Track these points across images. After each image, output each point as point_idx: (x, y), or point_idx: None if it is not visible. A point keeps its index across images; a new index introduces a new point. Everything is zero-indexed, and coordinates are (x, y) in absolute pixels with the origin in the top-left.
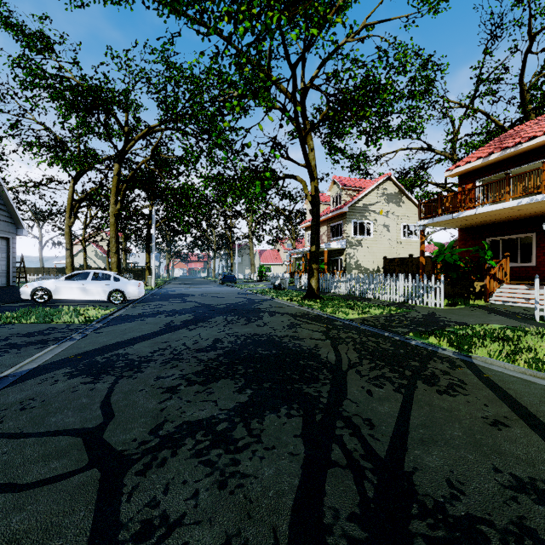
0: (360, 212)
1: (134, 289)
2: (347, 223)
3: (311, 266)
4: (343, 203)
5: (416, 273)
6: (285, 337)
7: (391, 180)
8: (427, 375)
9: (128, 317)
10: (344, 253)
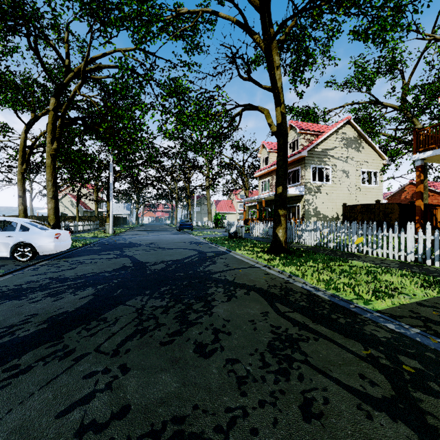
0: (319, 157)
1: (49, 241)
2: (306, 168)
3: (277, 211)
4: (301, 148)
5: (383, 221)
6: None
7: (350, 125)
8: None
9: None
10: (302, 199)
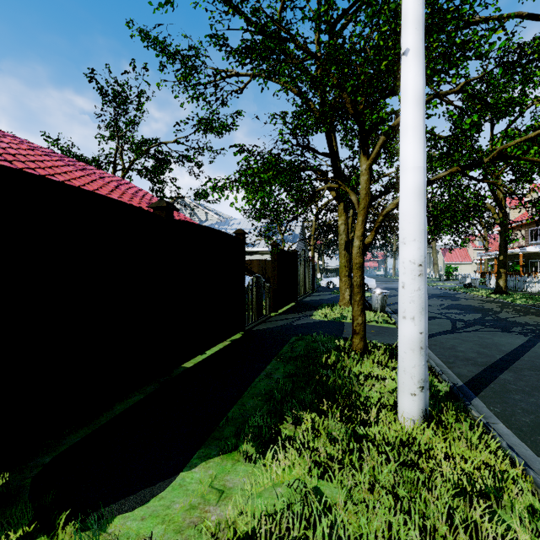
0: None
1: (373, 283)
2: None
3: (498, 270)
4: None
5: None
6: (476, 305)
7: None
8: (538, 315)
9: None
10: None
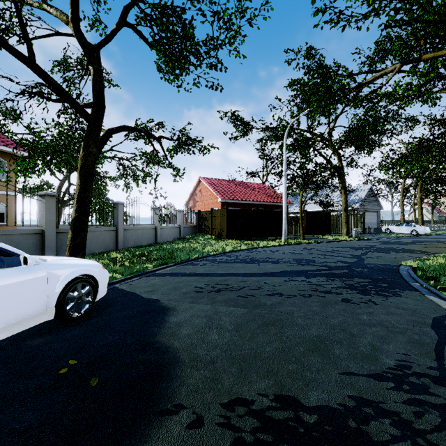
0: None
1: (422, 230)
2: None
3: None
4: None
5: None
6: None
7: None
8: None
9: (411, 237)
10: None
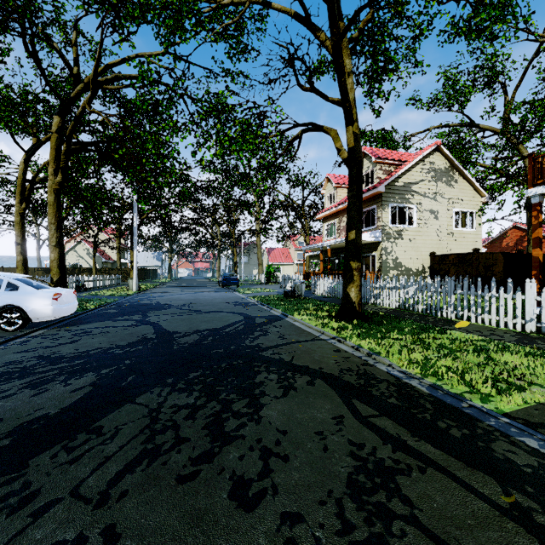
0: (400, 193)
1: (45, 304)
2: (383, 208)
3: (348, 264)
4: (377, 182)
5: (484, 275)
6: None
7: (440, 152)
8: None
9: None
10: (378, 248)
